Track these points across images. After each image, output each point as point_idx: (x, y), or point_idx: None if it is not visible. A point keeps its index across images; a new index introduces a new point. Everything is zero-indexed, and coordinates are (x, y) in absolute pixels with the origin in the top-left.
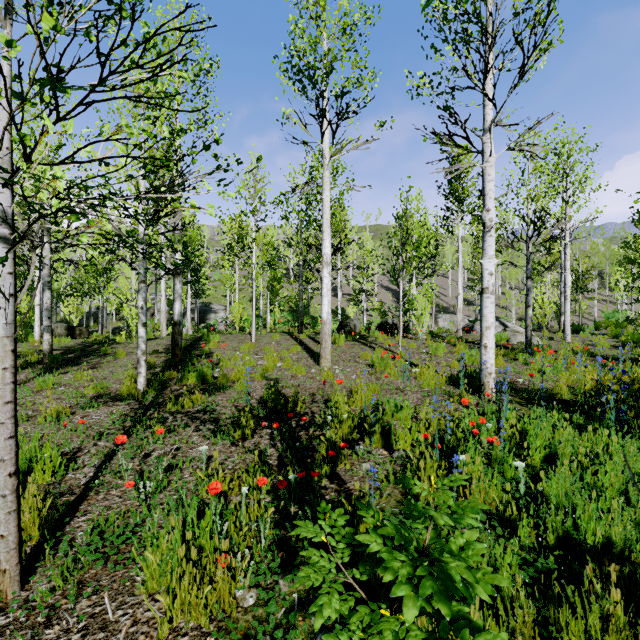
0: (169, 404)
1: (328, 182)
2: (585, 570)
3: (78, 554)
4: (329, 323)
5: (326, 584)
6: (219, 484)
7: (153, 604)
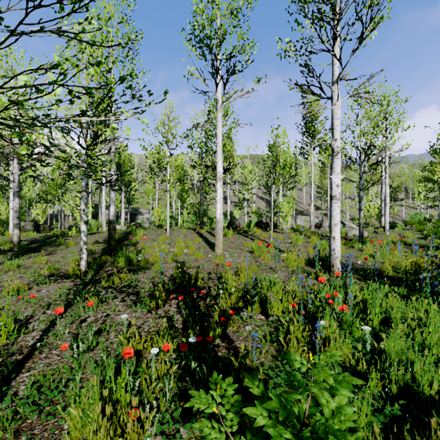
0: (103, 281)
1: (220, 120)
2: (433, 424)
3: (16, 407)
4: (221, 221)
5: None
6: (132, 349)
7: None
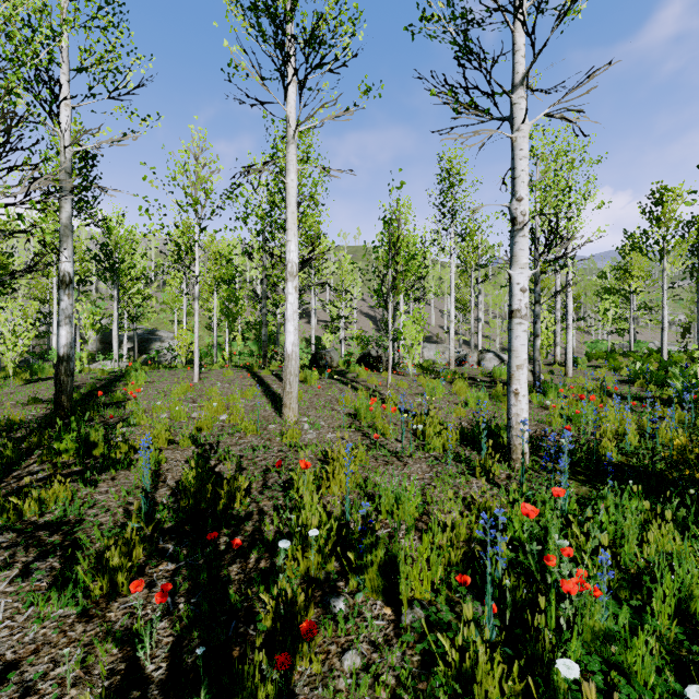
0: None
1: (294, 161)
2: None
3: None
4: (295, 358)
5: None
6: None
7: None
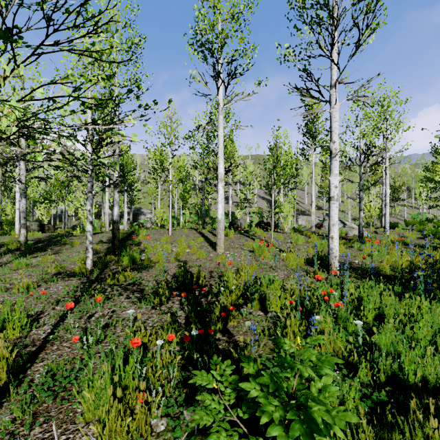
0: (108, 279)
1: (222, 123)
2: (411, 404)
3: (34, 392)
4: (223, 221)
5: (216, 424)
6: (139, 339)
7: (89, 430)
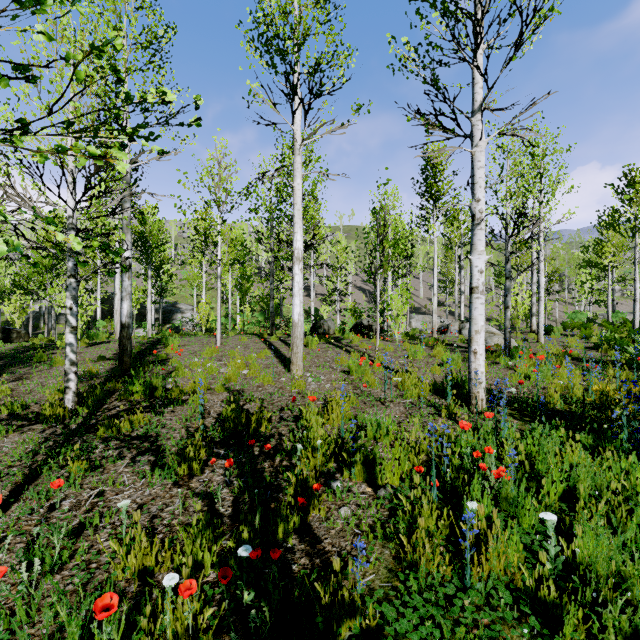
0: (101, 428)
1: (300, 168)
2: None
3: None
4: (301, 325)
5: None
6: (116, 597)
7: None
